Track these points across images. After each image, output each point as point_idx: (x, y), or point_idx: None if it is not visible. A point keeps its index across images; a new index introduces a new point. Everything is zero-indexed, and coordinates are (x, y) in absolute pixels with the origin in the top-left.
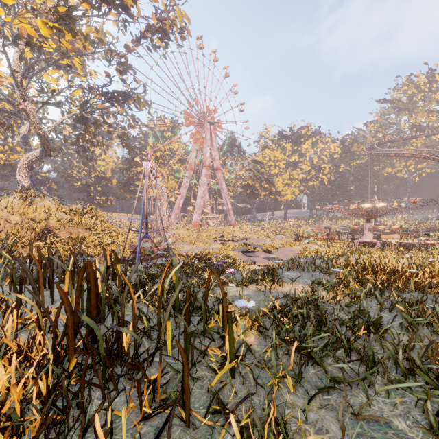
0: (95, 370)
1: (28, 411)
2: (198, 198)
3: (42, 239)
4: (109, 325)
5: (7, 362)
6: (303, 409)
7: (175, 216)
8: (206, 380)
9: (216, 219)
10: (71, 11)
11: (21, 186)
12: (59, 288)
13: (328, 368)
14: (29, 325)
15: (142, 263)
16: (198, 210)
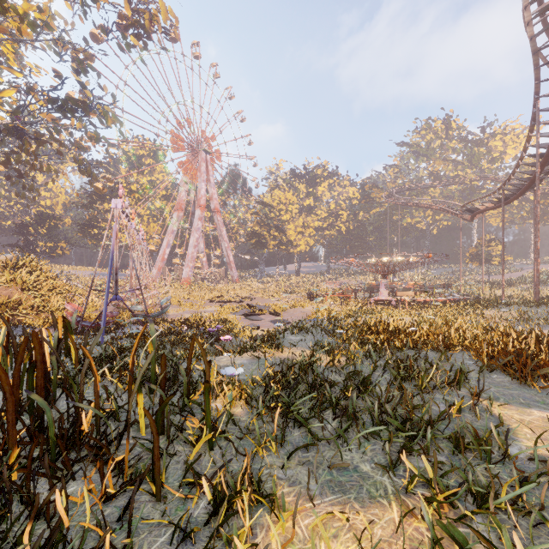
0: None
1: None
2: (190, 247)
3: None
4: (62, 411)
5: None
6: (281, 468)
7: (159, 270)
8: (183, 455)
9: (214, 274)
10: None
11: None
12: None
13: (313, 429)
14: None
15: (110, 334)
16: (190, 263)
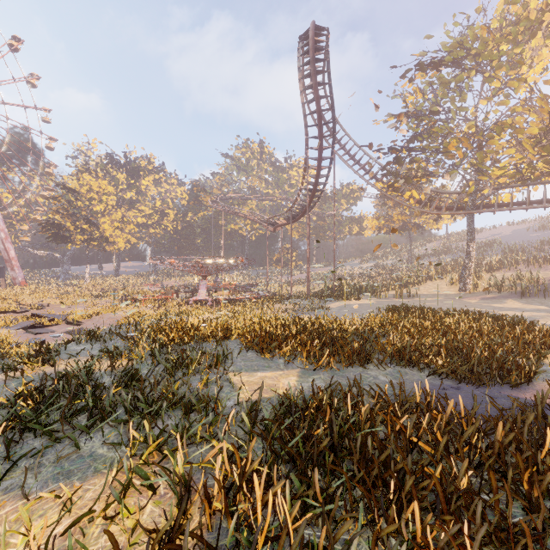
0: None
1: None
2: None
3: None
4: None
5: None
6: (1, 482)
7: None
8: None
9: None
10: None
11: None
12: None
13: (60, 434)
14: None
15: None
16: None
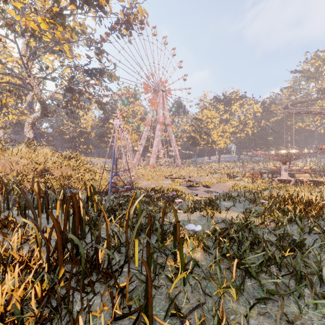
0: (78, 277)
1: (27, 309)
2: (154, 146)
3: (42, 176)
4: (89, 241)
5: (13, 269)
6: (244, 316)
7: (137, 160)
8: (164, 288)
9: (167, 162)
10: (62, 11)
11: (27, 138)
12: (50, 214)
13: (262, 281)
14: (30, 240)
15: (113, 194)
16: (154, 156)
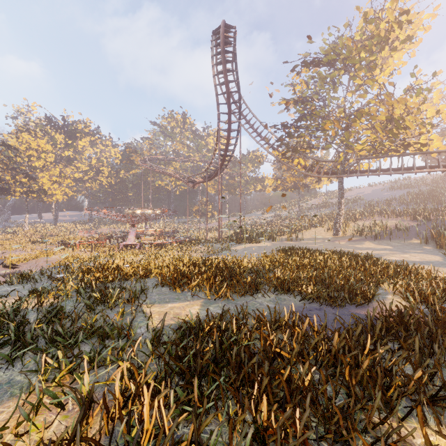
0: None
1: None
2: None
3: None
4: None
5: None
6: None
7: None
8: None
9: None
10: None
11: None
12: None
13: None
14: None
15: None
16: None
